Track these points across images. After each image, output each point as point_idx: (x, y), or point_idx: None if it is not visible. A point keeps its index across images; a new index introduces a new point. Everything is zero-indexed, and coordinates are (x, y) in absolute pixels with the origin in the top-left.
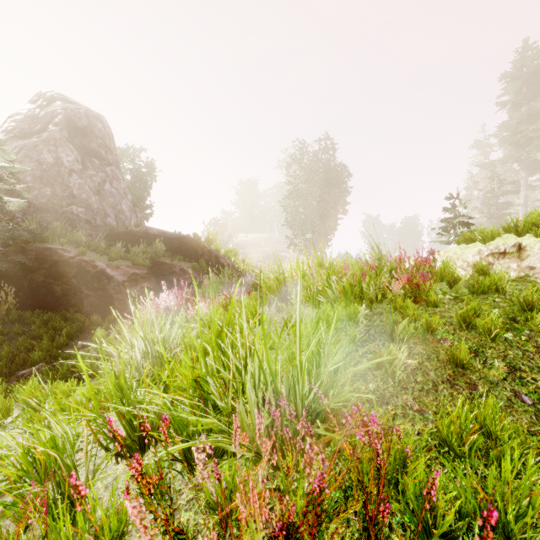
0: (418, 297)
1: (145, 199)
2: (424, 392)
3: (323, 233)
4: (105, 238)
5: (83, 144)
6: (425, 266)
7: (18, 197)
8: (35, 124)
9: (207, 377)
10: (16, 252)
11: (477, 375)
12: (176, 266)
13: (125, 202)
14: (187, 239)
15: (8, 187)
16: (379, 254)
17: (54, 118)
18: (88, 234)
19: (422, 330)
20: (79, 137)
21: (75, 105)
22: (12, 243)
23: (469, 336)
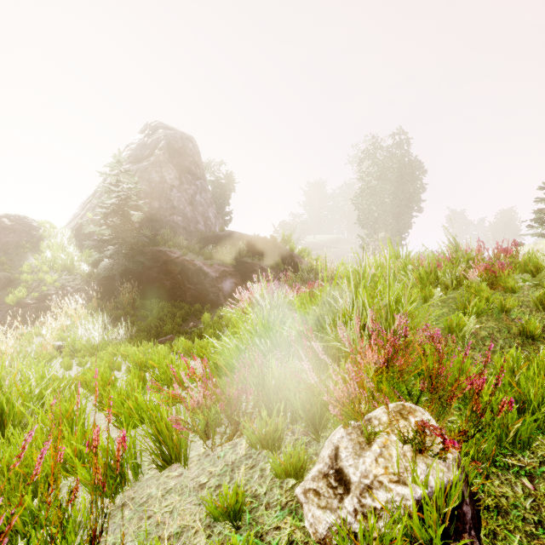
0: (495, 284)
1: (223, 206)
2: (490, 352)
3: (397, 231)
4: (197, 242)
5: (179, 163)
6: (506, 256)
7: (136, 211)
8: (145, 150)
9: (325, 317)
10: (138, 254)
11: None
12: (256, 264)
13: (211, 210)
14: (265, 240)
15: (134, 203)
16: (455, 246)
17: (158, 144)
18: (184, 238)
19: (496, 311)
20: (176, 157)
21: (173, 131)
22: (135, 247)
23: None
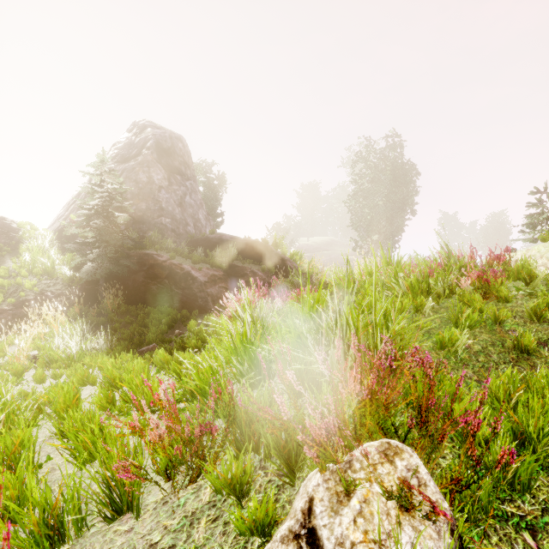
0: (488, 293)
1: (215, 208)
2: (484, 369)
3: (390, 234)
4: (186, 244)
5: (168, 163)
6: (499, 263)
7: (122, 212)
8: (132, 150)
9: (307, 334)
10: (123, 257)
11: (542, 360)
12: (247, 268)
13: (201, 212)
14: (256, 243)
15: (119, 205)
16: (448, 252)
17: (146, 143)
18: (173, 241)
19: (490, 322)
20: (165, 157)
21: (161, 130)
22: (120, 250)
23: (540, 328)
